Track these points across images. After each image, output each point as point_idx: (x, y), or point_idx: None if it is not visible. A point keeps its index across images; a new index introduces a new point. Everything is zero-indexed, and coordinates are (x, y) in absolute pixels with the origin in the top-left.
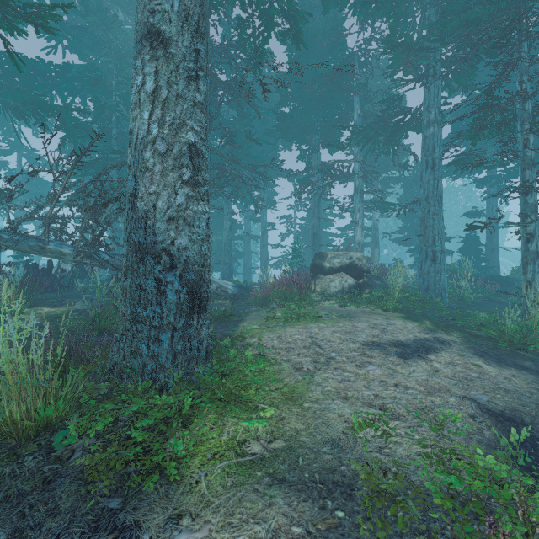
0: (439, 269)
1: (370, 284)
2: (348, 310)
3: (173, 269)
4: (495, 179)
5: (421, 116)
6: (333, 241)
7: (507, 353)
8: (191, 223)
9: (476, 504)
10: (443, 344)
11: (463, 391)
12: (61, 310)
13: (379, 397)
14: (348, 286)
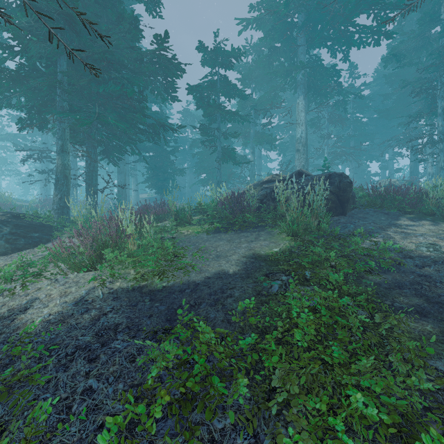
0: None
1: None
2: None
3: None
4: None
5: None
6: None
7: None
8: None
9: None
10: None
11: None
12: None
13: None
14: None
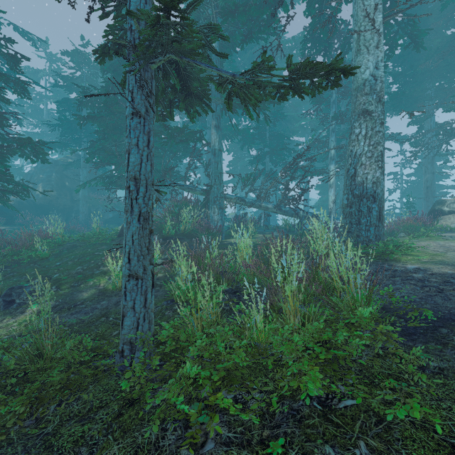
0: None
1: None
2: None
3: (375, 202)
4: None
5: None
6: (447, 193)
7: None
8: (380, 184)
9: None
10: None
11: None
12: (268, 235)
13: None
14: None
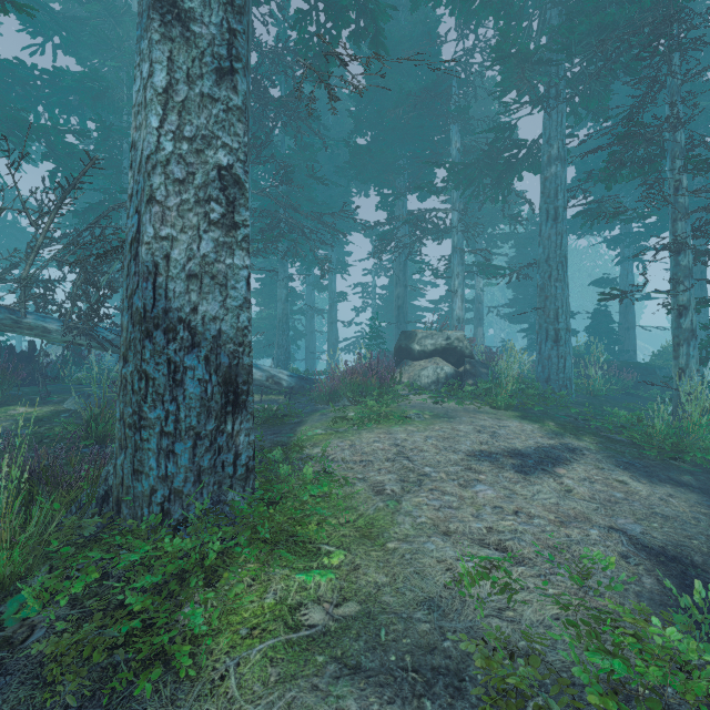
0: (563, 353)
1: (474, 373)
2: (445, 408)
3: (196, 348)
4: (631, 238)
5: (539, 152)
6: (423, 317)
7: (658, 464)
8: (223, 282)
9: (652, 704)
10: (574, 453)
11: (608, 519)
12: (43, 410)
13: (494, 532)
14: (444, 376)
